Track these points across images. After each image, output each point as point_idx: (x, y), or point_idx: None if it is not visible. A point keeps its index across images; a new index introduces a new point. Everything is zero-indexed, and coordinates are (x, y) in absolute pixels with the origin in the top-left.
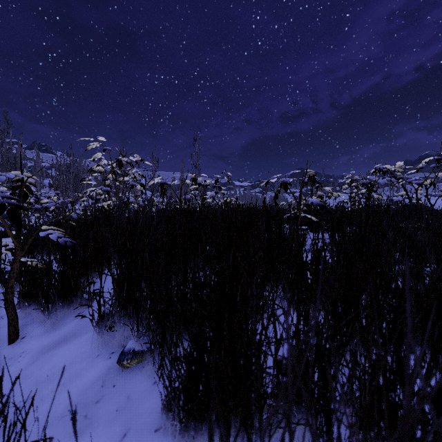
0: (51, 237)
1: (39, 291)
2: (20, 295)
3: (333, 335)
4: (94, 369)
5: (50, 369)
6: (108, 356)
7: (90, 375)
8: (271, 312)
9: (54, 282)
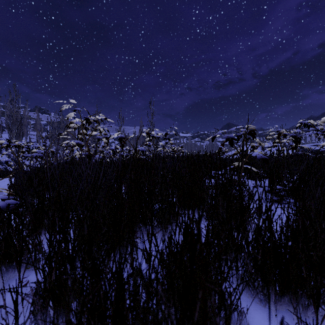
0: None
1: None
2: None
3: None
4: None
5: None
6: None
7: None
8: None
9: None
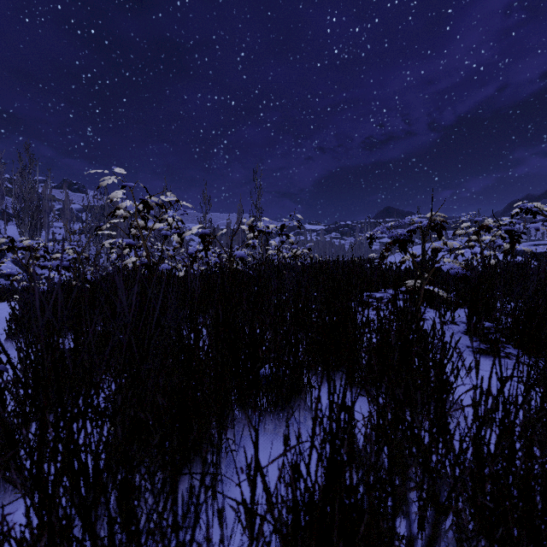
0: None
1: None
2: None
3: None
4: None
5: None
6: None
7: None
8: None
9: None
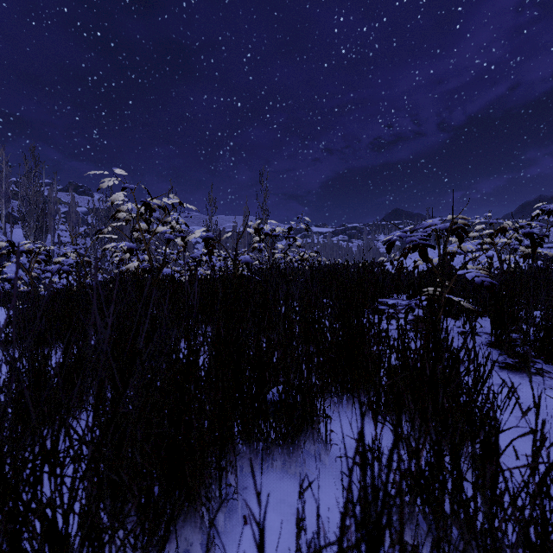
0: None
1: None
2: None
3: None
4: None
5: None
6: None
7: None
8: None
9: None
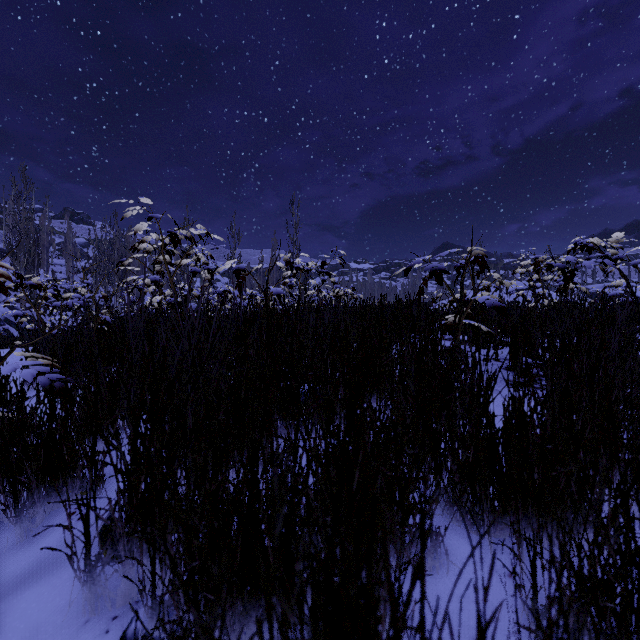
0: (22, 375)
1: None
2: None
3: None
4: None
5: None
6: (105, 625)
7: None
8: None
9: (32, 453)
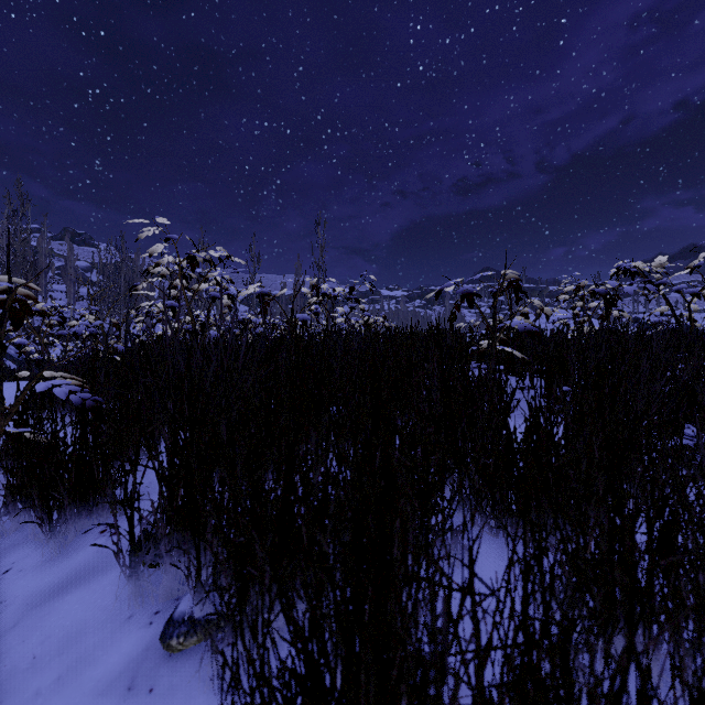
0: (56, 393)
1: (34, 490)
2: (9, 490)
3: (624, 669)
4: (119, 648)
5: (40, 643)
6: (148, 619)
7: (111, 661)
8: (467, 582)
9: (63, 472)
